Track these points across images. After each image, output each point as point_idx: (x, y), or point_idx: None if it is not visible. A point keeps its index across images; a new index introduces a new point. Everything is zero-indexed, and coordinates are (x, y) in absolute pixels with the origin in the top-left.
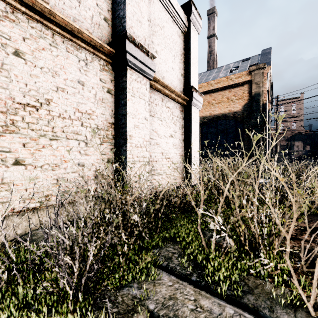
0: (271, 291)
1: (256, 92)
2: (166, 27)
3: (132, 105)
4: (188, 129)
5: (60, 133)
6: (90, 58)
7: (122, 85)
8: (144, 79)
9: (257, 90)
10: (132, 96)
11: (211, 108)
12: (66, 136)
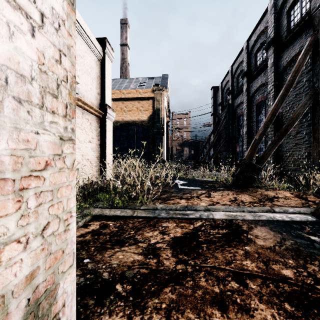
0: (136, 204)
1: (157, 107)
2: (86, 56)
3: None
4: (103, 137)
5: None
6: None
7: None
8: None
9: (158, 106)
10: None
11: (124, 114)
12: None
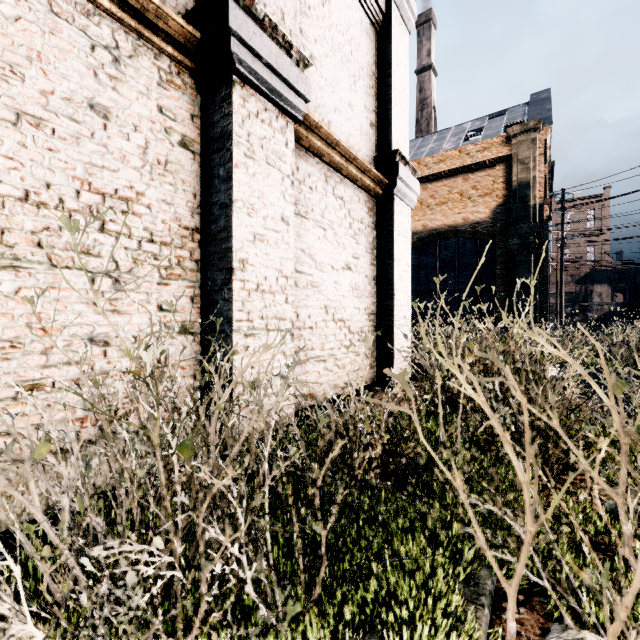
0: None
1: (521, 181)
2: (336, 3)
3: (247, 180)
4: (386, 253)
5: (29, 249)
6: (128, 45)
7: (220, 126)
8: (281, 118)
9: (523, 176)
10: (248, 156)
11: (427, 215)
12: (50, 260)
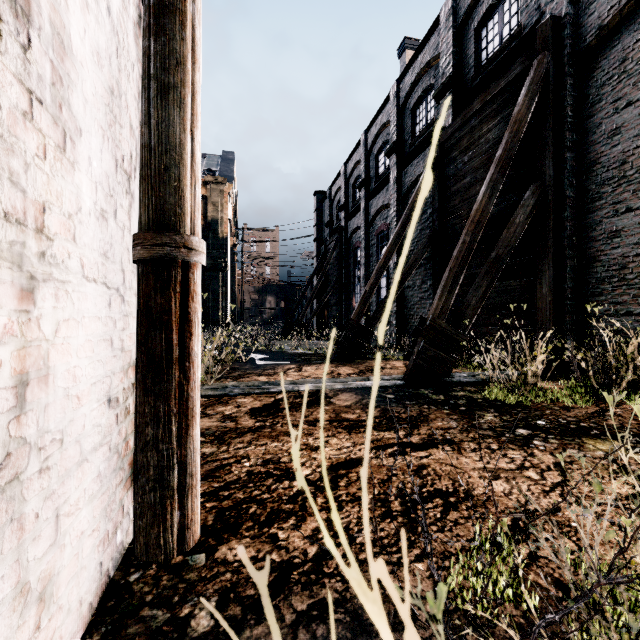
0: None
1: (213, 218)
2: None
3: None
4: None
5: None
6: None
7: None
8: None
9: (215, 215)
10: None
11: None
12: None
